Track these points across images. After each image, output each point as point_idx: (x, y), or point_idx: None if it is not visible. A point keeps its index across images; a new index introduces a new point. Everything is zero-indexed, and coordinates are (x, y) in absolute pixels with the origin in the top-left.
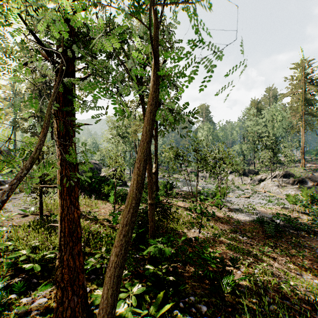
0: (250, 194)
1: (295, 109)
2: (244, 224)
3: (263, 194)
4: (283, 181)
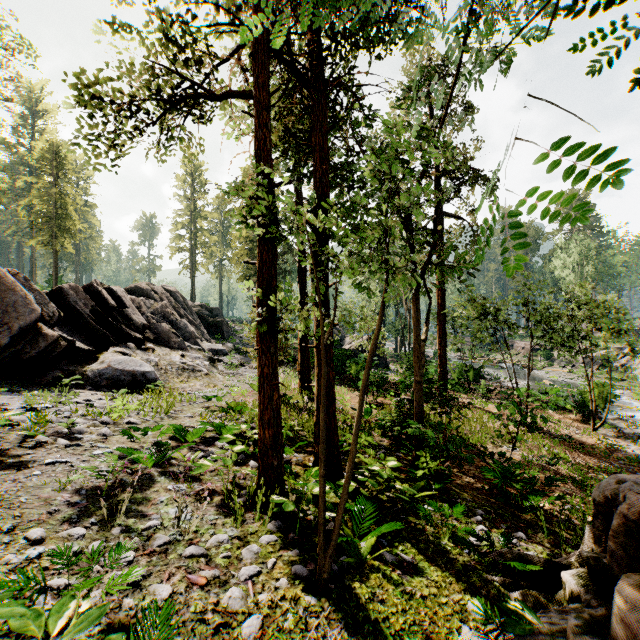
0: None
1: None
2: None
3: None
4: None
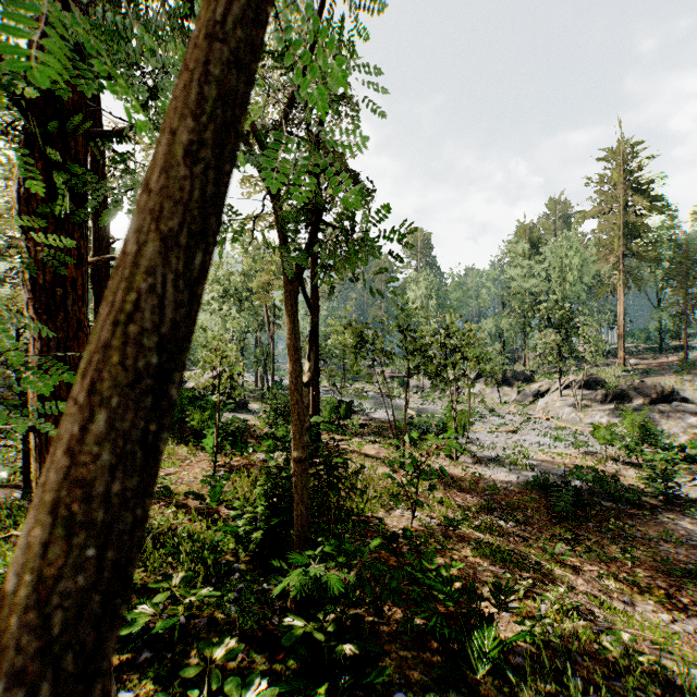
0: (517, 424)
1: (607, 245)
2: (508, 492)
3: (543, 423)
4: (584, 395)
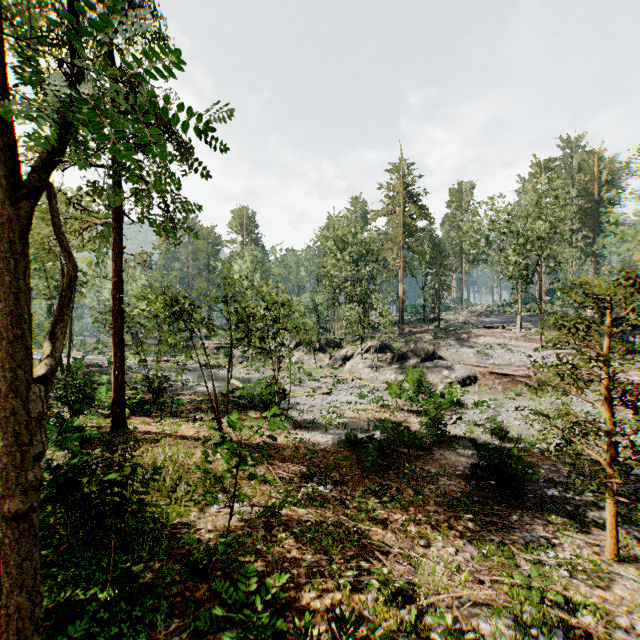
0: (330, 386)
1: (392, 239)
2: (326, 453)
3: (350, 383)
4: (379, 357)
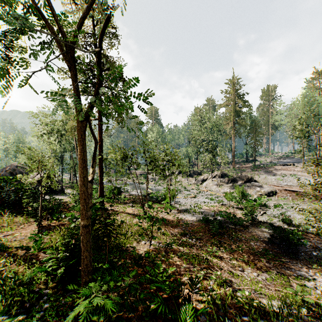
0: (195, 194)
1: (228, 118)
2: (192, 225)
3: (205, 193)
4: (221, 180)
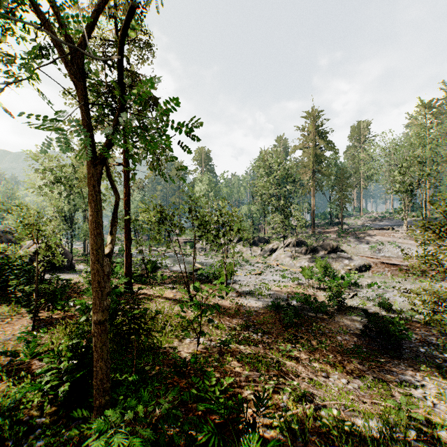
0: (261, 269)
1: (306, 165)
2: (258, 313)
3: (275, 267)
4: (296, 250)
